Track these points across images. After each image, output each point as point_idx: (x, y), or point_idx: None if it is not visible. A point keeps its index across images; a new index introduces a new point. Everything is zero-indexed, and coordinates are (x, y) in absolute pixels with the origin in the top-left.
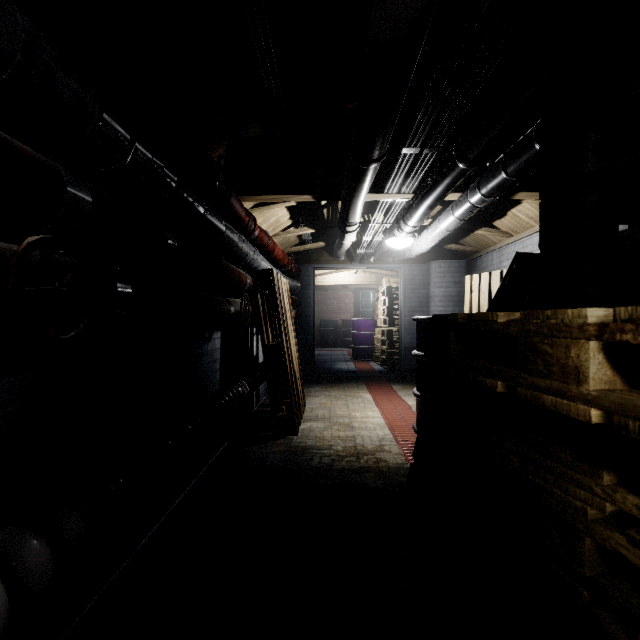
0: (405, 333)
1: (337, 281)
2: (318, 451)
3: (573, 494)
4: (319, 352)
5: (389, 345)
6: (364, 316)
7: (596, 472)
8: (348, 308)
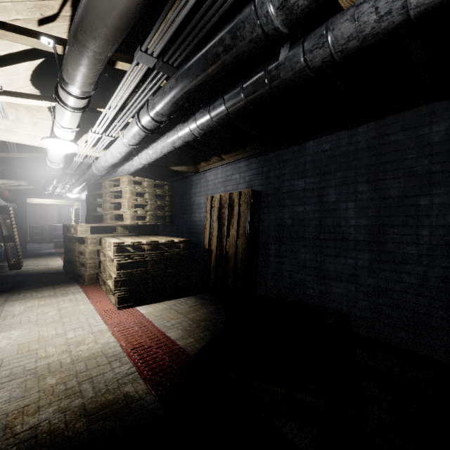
0: None
1: (43, 201)
2: (32, 270)
3: (75, 246)
4: (29, 246)
5: None
6: (66, 223)
7: (76, 243)
8: (53, 217)
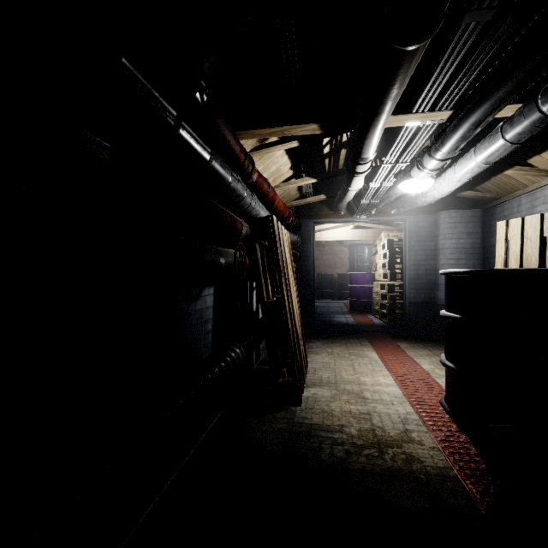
0: (409, 287)
1: (334, 237)
2: (327, 434)
3: None
4: (316, 304)
5: (390, 299)
6: (359, 270)
7: None
8: (343, 263)
